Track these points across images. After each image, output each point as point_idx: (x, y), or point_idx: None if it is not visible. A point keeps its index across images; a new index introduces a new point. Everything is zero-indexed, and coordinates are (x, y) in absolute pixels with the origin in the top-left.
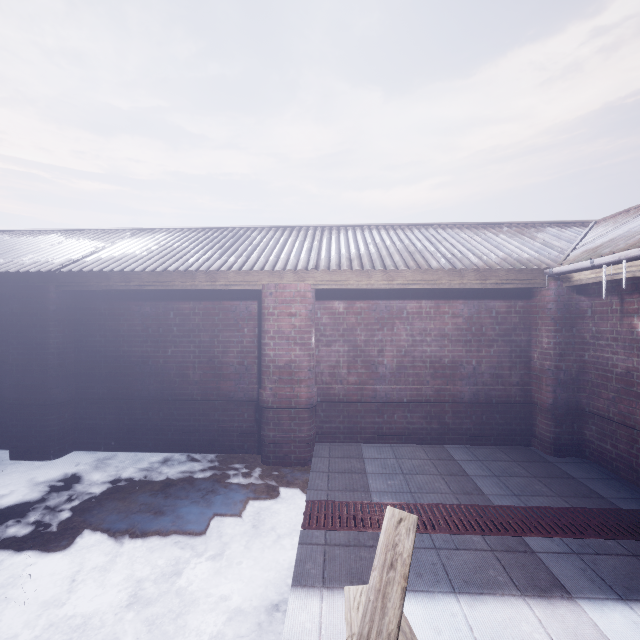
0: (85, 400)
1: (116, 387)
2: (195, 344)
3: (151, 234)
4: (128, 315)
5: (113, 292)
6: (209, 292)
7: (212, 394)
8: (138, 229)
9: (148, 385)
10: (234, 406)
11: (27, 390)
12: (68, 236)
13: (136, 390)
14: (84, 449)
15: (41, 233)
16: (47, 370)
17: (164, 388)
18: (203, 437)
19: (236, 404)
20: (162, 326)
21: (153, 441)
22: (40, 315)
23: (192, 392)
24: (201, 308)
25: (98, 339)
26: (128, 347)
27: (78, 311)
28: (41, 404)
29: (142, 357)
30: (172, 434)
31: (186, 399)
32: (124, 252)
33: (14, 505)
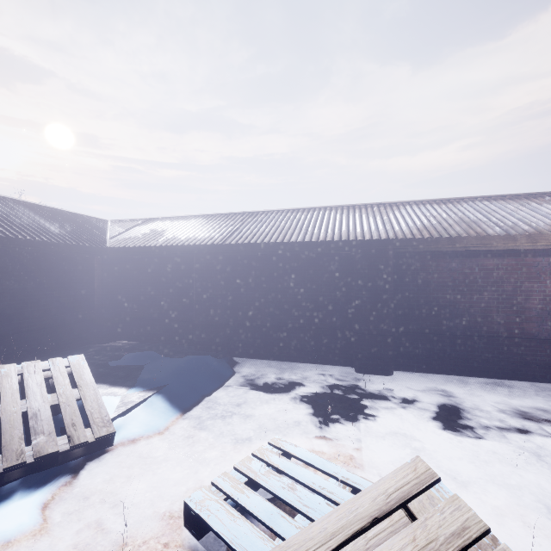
0: (400, 333)
1: (428, 324)
2: (498, 293)
3: (397, 207)
4: (437, 270)
5: (424, 253)
6: (511, 251)
7: (516, 333)
8: (379, 204)
9: (456, 324)
10: (536, 343)
11: (375, 324)
12: (333, 212)
13: (446, 327)
14: (399, 369)
15: (305, 211)
16: (388, 310)
17: (471, 326)
18: (506, 367)
19: (538, 342)
20: (467, 278)
21: (459, 367)
22: (383, 270)
23: (497, 330)
24: (504, 264)
25: (411, 288)
26: (437, 294)
27: (394, 267)
28: (386, 334)
29: (449, 302)
30: (476, 363)
31: (491, 336)
32: (413, 222)
33: (442, 404)
